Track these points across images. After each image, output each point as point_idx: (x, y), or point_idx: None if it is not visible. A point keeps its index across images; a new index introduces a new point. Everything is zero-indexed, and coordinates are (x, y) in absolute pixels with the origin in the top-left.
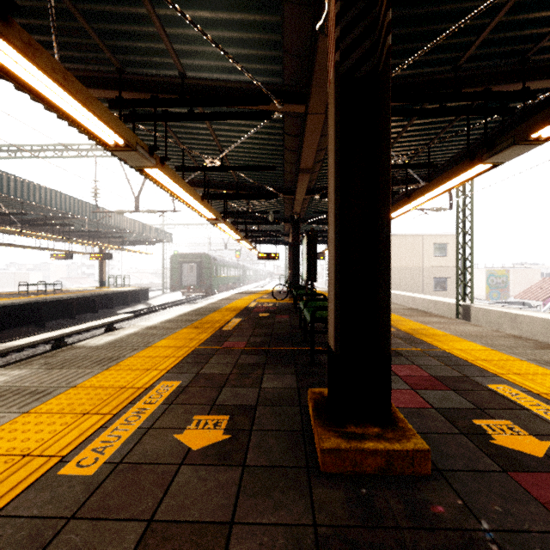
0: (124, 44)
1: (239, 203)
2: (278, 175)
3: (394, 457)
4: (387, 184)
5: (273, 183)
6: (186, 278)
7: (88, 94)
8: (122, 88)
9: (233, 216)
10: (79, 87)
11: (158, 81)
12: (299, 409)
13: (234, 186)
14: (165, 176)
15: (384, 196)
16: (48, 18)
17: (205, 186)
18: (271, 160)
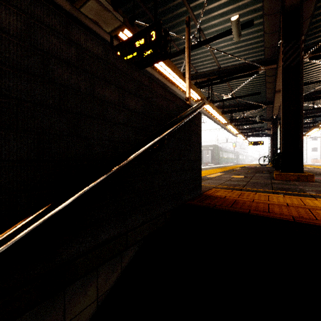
0: (199, 64)
1: (237, 114)
2: (262, 95)
3: (300, 176)
4: (301, 98)
5: (259, 100)
6: (205, 158)
7: (195, 87)
8: (196, 79)
9: (233, 121)
10: (193, 86)
11: (209, 72)
12: (270, 177)
13: (236, 105)
14: (209, 107)
15: (301, 102)
16: (178, 65)
17: (221, 108)
18: (258, 89)
